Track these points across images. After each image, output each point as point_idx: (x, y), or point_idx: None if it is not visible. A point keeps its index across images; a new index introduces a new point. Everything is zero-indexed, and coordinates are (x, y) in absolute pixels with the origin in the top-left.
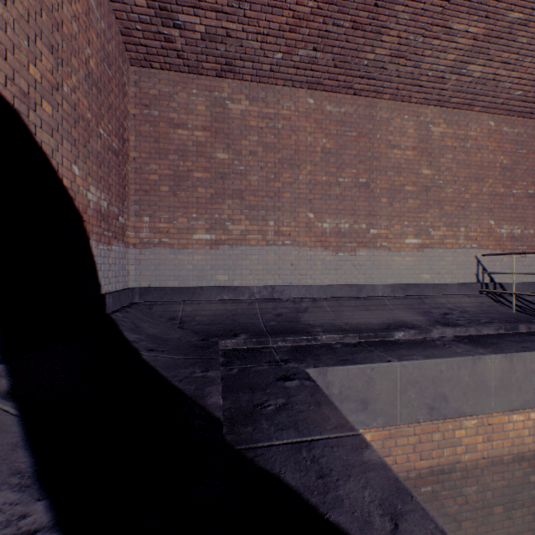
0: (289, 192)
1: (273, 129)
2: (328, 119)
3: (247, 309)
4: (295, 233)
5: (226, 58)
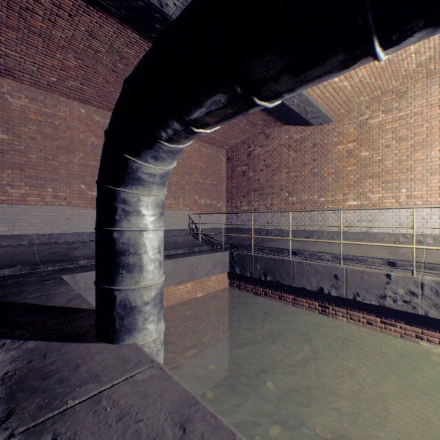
0: (66, 169)
1: (52, 124)
2: (97, 125)
3: (26, 251)
4: (71, 198)
5: (5, 66)
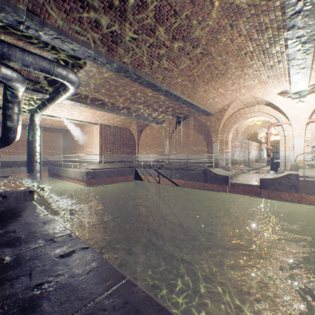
0: None
1: None
2: None
3: None
4: None
5: None
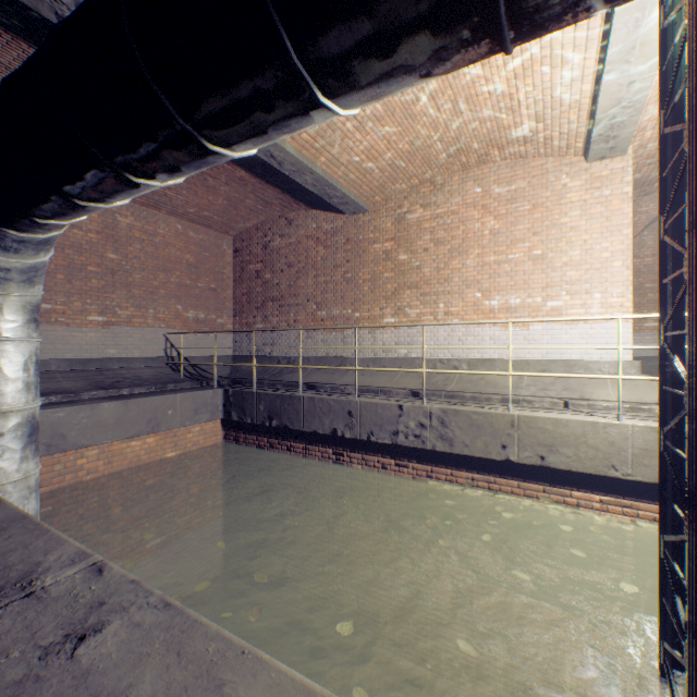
0: None
1: None
2: None
3: None
4: None
5: None
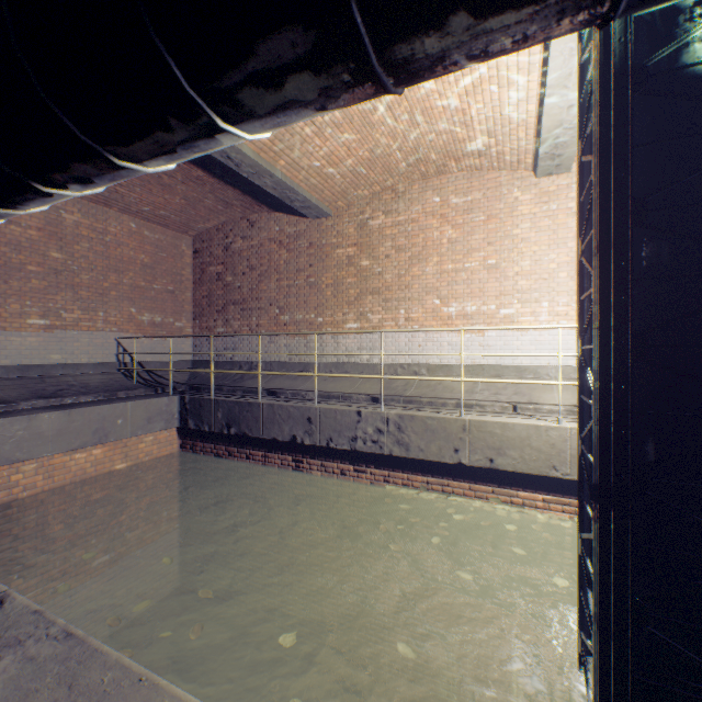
0: None
1: None
2: None
3: None
4: None
5: None
